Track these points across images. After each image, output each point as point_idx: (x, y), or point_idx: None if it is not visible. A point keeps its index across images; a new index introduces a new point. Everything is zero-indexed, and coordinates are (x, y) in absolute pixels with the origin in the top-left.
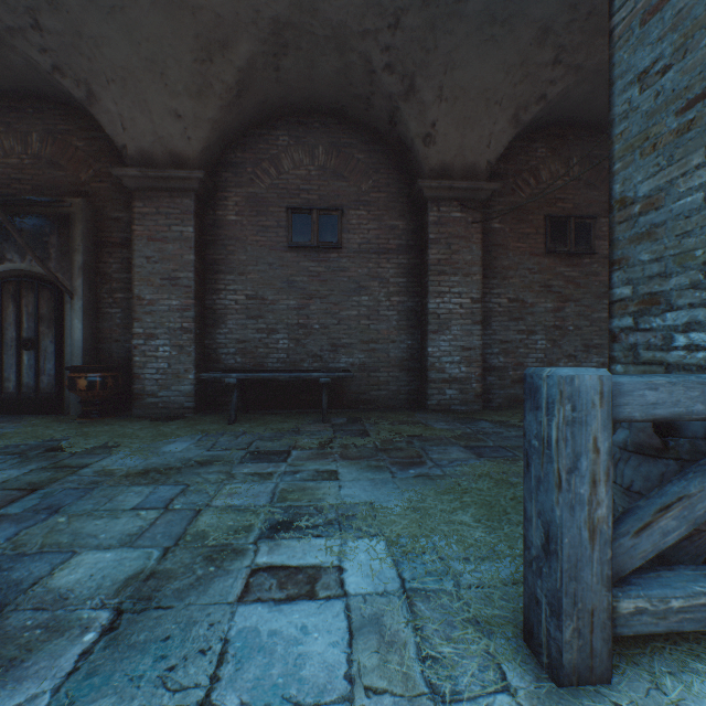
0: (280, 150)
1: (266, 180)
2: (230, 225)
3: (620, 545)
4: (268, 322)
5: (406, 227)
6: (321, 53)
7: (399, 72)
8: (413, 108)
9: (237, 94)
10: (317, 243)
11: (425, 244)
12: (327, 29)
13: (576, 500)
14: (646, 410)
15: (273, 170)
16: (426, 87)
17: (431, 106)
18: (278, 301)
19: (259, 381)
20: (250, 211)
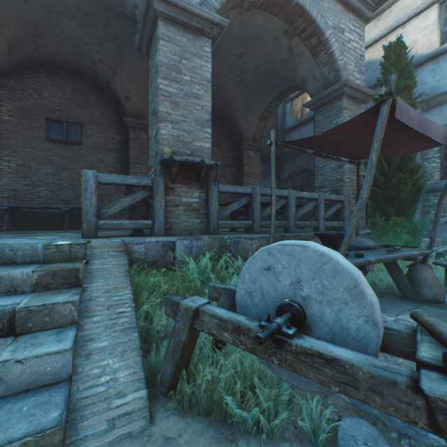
0: (42, 85)
1: (32, 100)
2: (5, 122)
3: (104, 211)
4: (33, 181)
5: (120, 139)
6: (64, 44)
7: (108, 64)
8: (118, 82)
9: (9, 50)
10: (66, 140)
11: (129, 148)
12: (65, 35)
13: (87, 198)
14: (107, 181)
15: (36, 95)
16: (123, 74)
17: (127, 83)
18: (40, 169)
19: (27, 214)
20: (20, 116)
